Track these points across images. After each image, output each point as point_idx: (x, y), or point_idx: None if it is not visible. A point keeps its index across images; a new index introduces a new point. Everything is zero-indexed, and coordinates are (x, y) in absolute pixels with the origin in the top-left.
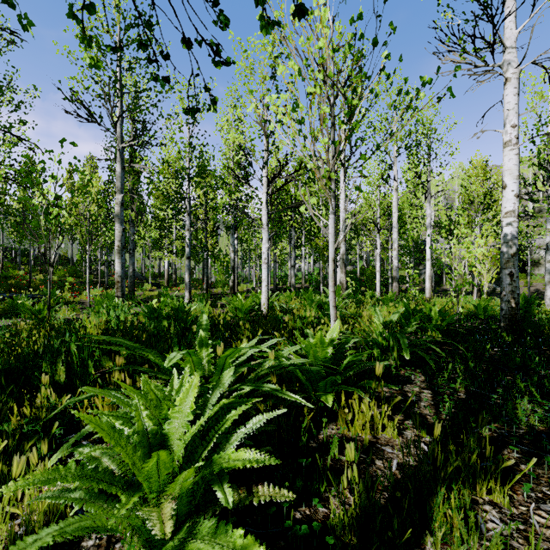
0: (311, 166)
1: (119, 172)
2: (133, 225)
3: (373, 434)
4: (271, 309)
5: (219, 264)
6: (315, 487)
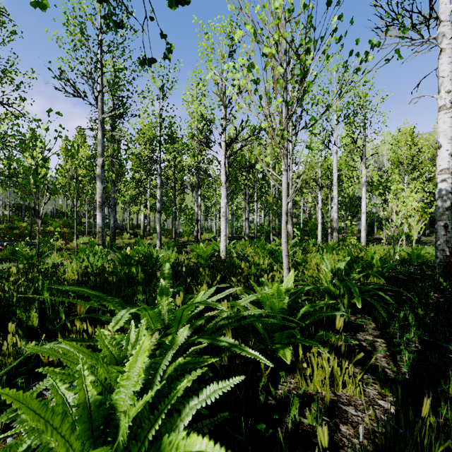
0: (266, 125)
1: (100, 139)
2: (114, 185)
3: (333, 390)
4: (229, 257)
5: (185, 217)
6: None
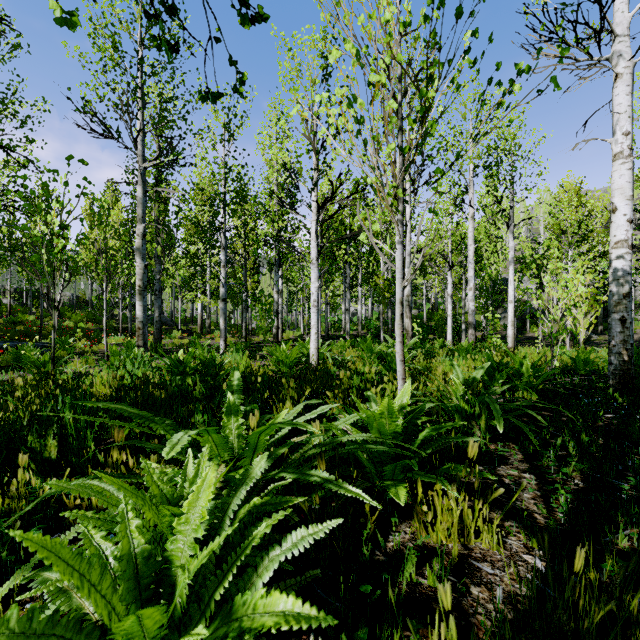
0: (373, 181)
1: (140, 197)
2: (159, 261)
3: (463, 542)
4: (322, 363)
5: (260, 307)
6: (386, 635)
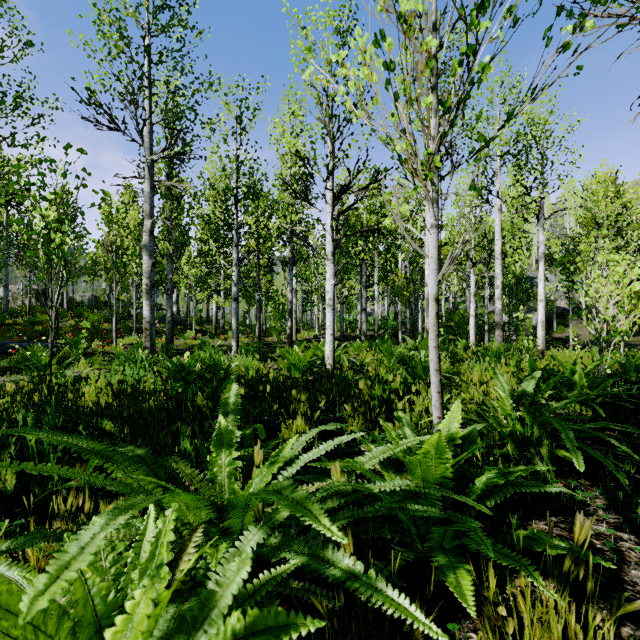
0: (403, 148)
1: (147, 192)
2: (172, 260)
3: None
4: (339, 369)
5: (273, 307)
6: None
